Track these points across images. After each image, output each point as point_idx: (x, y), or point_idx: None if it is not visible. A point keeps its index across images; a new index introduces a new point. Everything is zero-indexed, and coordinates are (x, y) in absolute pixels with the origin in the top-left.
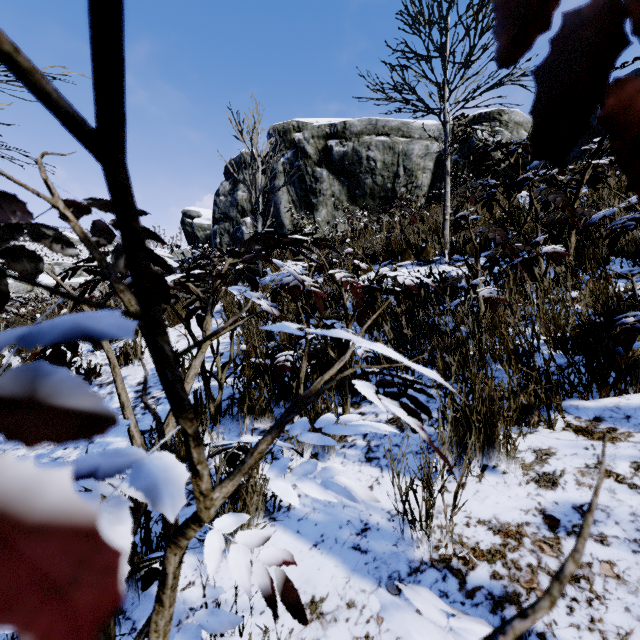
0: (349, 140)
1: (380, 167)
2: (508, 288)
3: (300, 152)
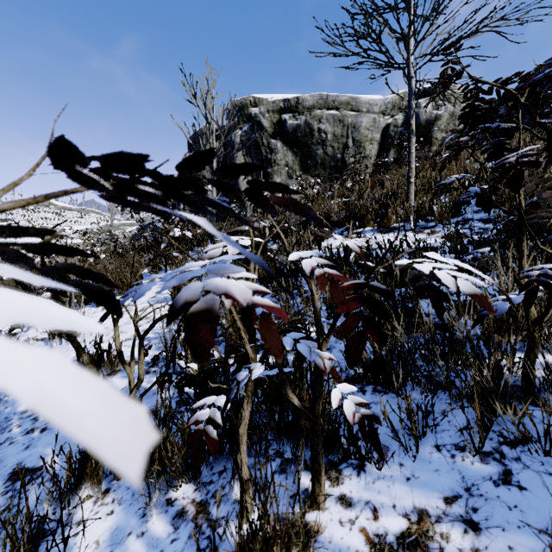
0: (302, 114)
1: (330, 139)
2: None
3: (256, 125)
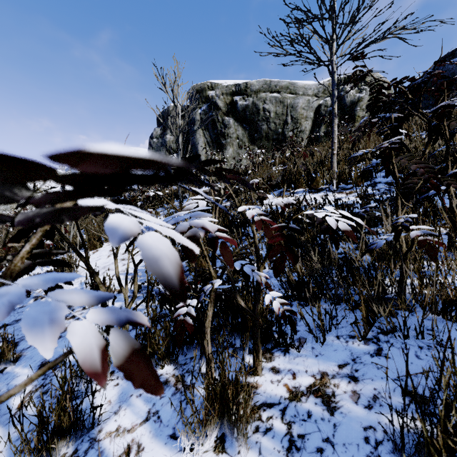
0: (250, 96)
1: (273, 116)
2: (419, 220)
3: (213, 105)
